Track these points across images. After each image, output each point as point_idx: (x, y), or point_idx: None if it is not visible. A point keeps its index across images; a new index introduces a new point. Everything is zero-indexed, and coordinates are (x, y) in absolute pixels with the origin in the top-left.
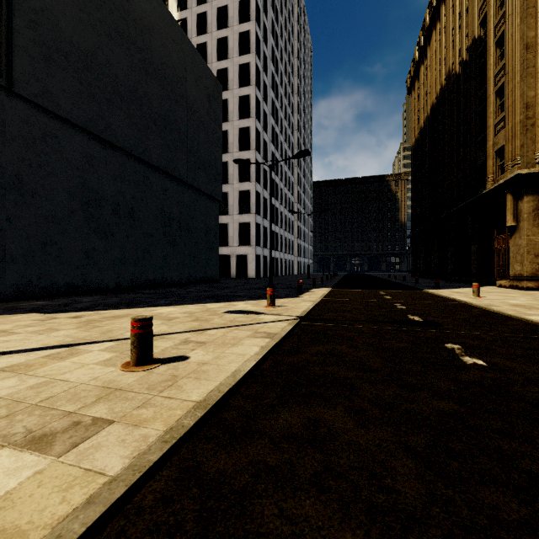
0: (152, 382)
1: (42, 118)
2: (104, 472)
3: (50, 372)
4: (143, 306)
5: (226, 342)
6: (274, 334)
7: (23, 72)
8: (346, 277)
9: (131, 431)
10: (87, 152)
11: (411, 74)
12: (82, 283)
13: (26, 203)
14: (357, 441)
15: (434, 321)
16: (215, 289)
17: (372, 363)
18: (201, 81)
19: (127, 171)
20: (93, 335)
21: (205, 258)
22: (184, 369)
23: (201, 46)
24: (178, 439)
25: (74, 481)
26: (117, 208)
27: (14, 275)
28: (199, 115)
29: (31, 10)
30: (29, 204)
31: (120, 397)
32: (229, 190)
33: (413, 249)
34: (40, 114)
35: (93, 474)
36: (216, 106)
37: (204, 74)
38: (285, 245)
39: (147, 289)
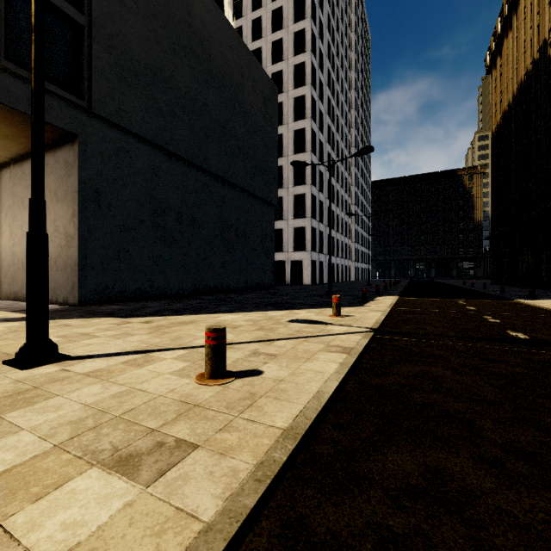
0: (229, 400)
1: (116, 135)
2: (196, 514)
3: (130, 380)
4: (206, 313)
5: (299, 356)
6: (349, 349)
7: (101, 94)
8: (411, 284)
9: (218, 461)
10: (154, 164)
11: (491, 51)
12: (150, 289)
13: (103, 214)
14: (509, 511)
15: (548, 340)
16: (272, 295)
17: (485, 393)
18: (257, 85)
19: (189, 180)
20: (164, 342)
21: (261, 264)
22: (261, 386)
23: (256, 52)
24: (272, 478)
25: (166, 523)
26: (180, 216)
27: (94, 281)
28: (255, 120)
29: (107, 35)
30: (106, 215)
31: (200, 415)
32: (284, 195)
33: (494, 252)
34: (114, 132)
35: (186, 516)
36: (272, 109)
37: (260, 78)
38: (341, 250)
39: (207, 295)
